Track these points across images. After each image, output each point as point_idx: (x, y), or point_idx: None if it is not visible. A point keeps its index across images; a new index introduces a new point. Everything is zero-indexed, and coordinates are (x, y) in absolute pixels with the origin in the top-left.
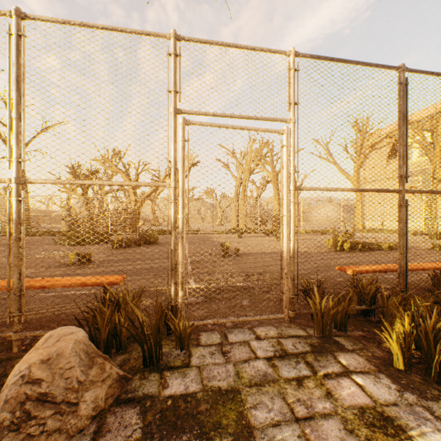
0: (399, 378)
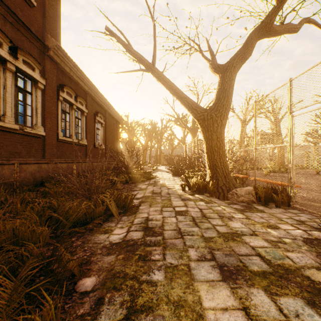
0: (318, 242)
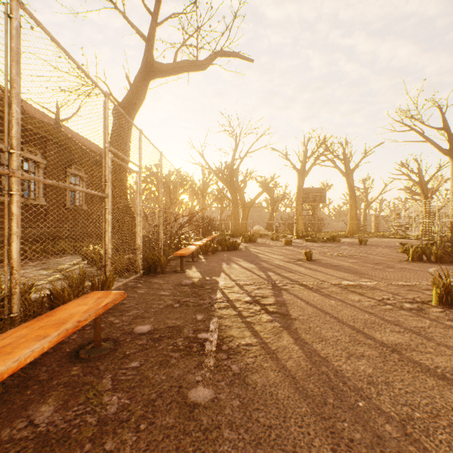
0: None
